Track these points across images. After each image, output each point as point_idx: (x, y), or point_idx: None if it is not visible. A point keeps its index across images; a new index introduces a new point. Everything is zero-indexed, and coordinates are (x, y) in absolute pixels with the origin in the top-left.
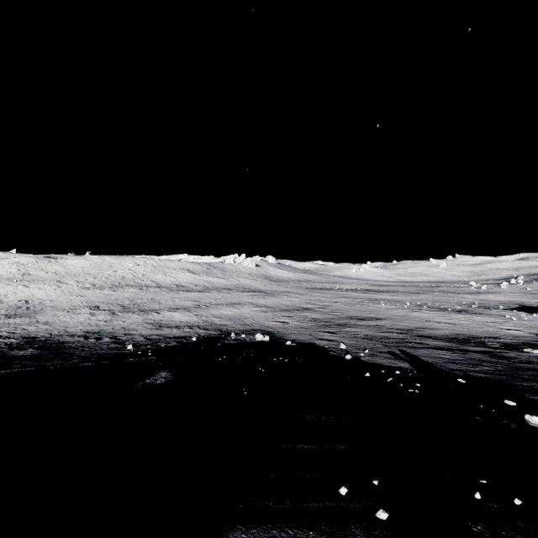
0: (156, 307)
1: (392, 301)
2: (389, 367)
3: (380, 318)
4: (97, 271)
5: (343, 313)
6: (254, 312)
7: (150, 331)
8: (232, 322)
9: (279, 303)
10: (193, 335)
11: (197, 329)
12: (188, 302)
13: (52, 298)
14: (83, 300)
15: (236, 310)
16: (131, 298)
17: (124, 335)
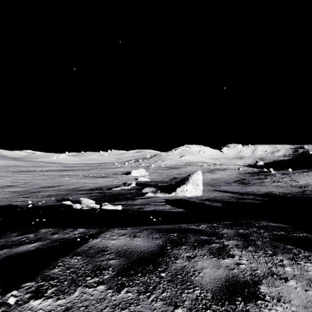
0: None
1: (73, 175)
2: (52, 205)
3: (62, 185)
4: None
5: (39, 185)
6: None
7: None
8: None
9: None
10: None
11: None
12: None
13: None
14: None
15: None
16: None
17: None
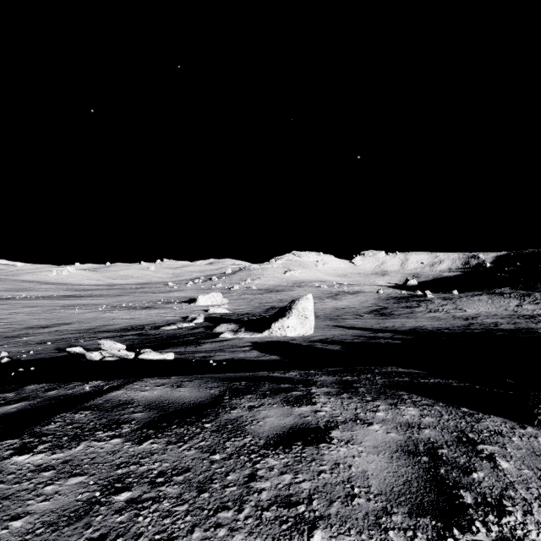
0: None
1: (90, 305)
2: (47, 358)
3: (67, 323)
4: None
5: (22, 324)
6: None
7: None
8: None
9: None
10: None
11: None
12: None
13: None
14: None
15: None
16: None
17: None
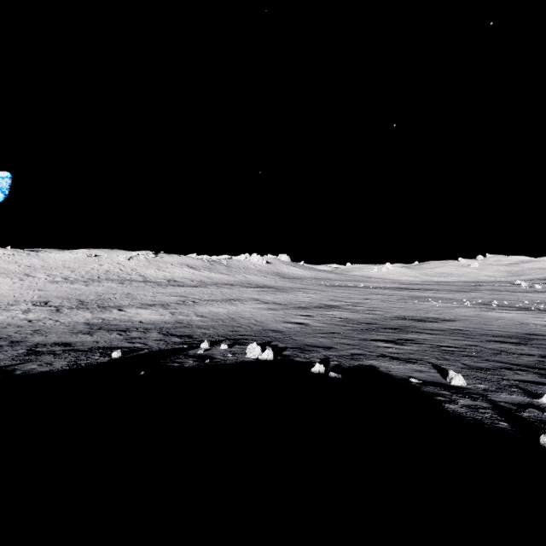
0: (125, 303)
1: (442, 298)
2: None
3: (446, 318)
4: (78, 265)
5: (386, 311)
6: (257, 309)
7: (66, 336)
8: (219, 323)
9: (293, 299)
10: (130, 345)
11: (153, 334)
12: (172, 297)
13: (0, 291)
14: (37, 294)
15: (233, 307)
16: (102, 292)
17: (5, 344)
